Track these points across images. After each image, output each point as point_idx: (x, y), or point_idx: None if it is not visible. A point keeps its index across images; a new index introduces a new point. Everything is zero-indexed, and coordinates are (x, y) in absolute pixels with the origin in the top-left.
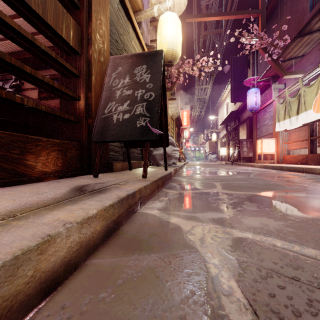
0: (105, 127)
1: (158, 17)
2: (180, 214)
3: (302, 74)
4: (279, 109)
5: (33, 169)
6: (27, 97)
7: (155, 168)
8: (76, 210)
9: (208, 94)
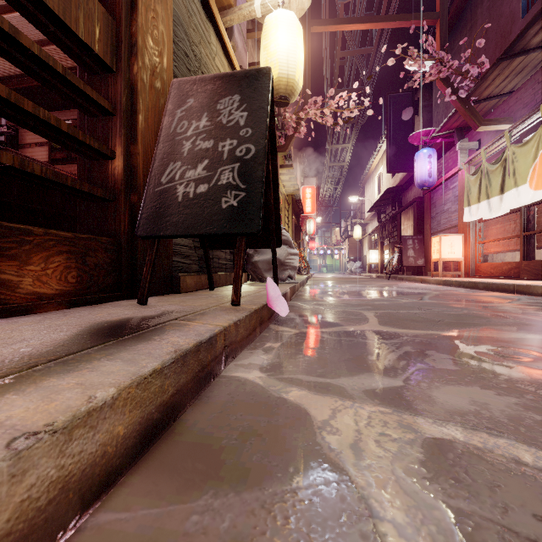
0: (162, 209)
1: (263, 19)
2: (306, 379)
3: (510, 124)
4: (469, 184)
5: (13, 289)
6: (24, 157)
7: (257, 286)
8: (65, 389)
9: (347, 160)
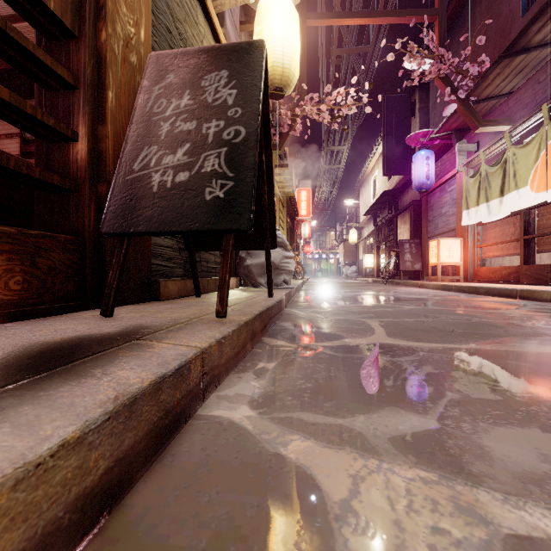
0: (133, 200)
1: (256, 5)
2: (310, 420)
3: (509, 126)
4: (468, 186)
5: None
6: None
7: (250, 292)
8: None
9: (343, 162)
